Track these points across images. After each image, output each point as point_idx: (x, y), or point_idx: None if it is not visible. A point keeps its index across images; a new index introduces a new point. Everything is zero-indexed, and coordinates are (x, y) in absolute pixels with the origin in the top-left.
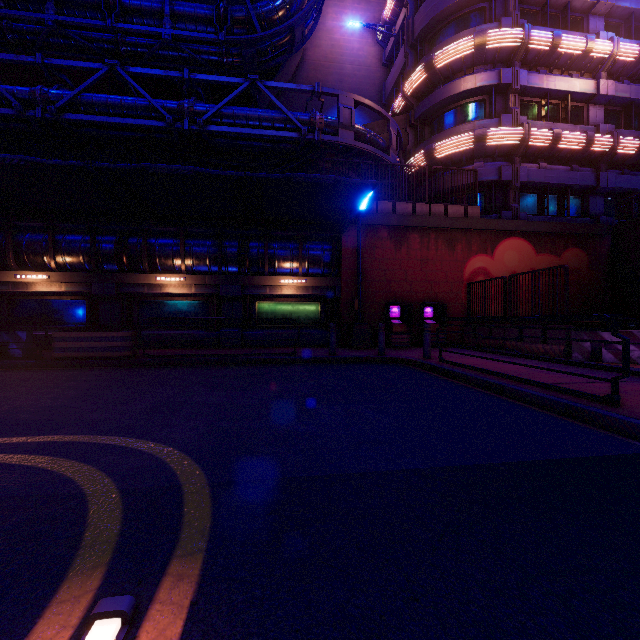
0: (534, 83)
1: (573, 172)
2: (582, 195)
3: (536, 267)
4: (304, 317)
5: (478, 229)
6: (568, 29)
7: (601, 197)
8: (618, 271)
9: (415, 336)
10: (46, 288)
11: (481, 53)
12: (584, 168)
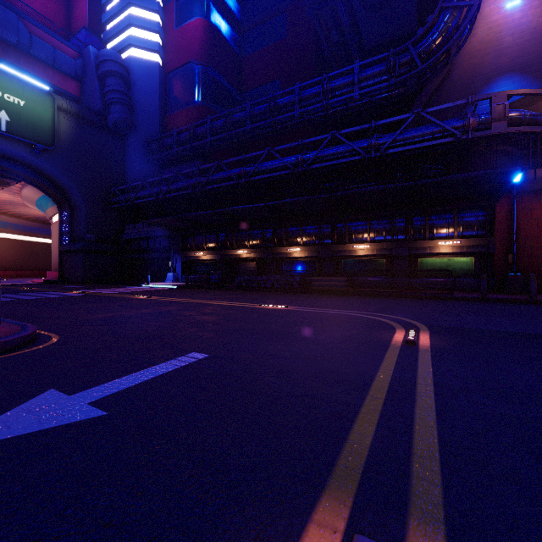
0: None
1: None
2: None
3: None
4: (458, 269)
5: None
6: None
7: None
8: None
9: None
10: (299, 255)
11: None
12: None
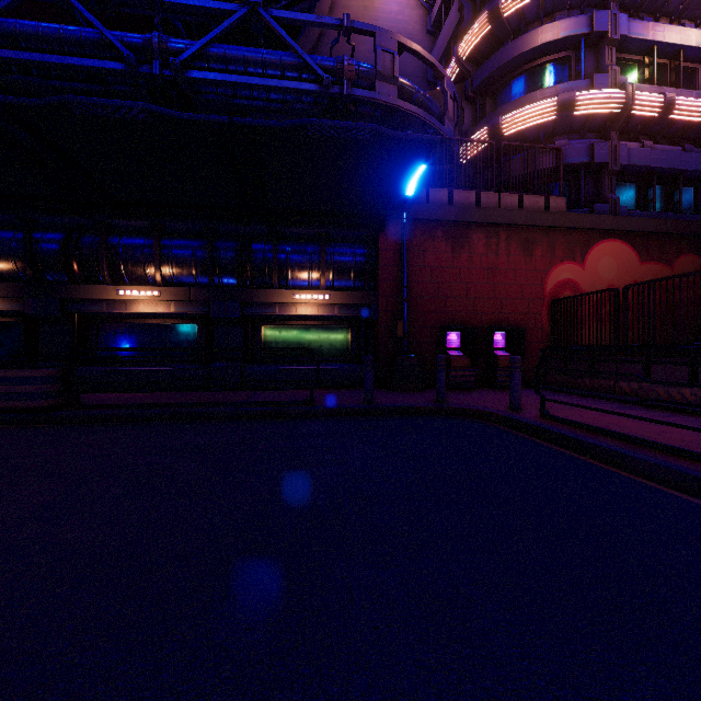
0: (637, 33)
1: (687, 153)
2: (696, 185)
3: (640, 279)
4: (328, 347)
5: (564, 227)
6: None
7: None
8: None
9: (479, 373)
10: None
11: None
12: (700, 149)
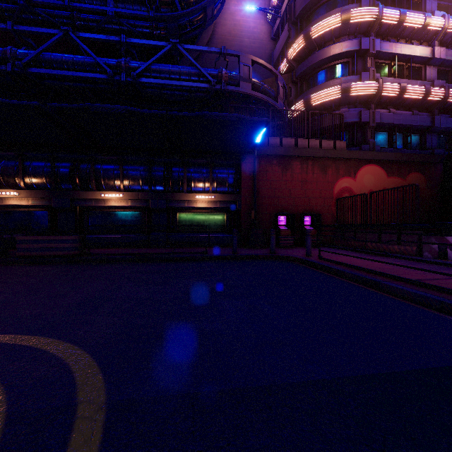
0: (386, 49)
1: (414, 116)
2: (421, 133)
3: (387, 187)
4: (213, 224)
5: (344, 158)
6: (411, 9)
7: (435, 135)
8: (448, 190)
9: (297, 238)
10: (17, 202)
11: (346, 26)
12: (422, 113)
